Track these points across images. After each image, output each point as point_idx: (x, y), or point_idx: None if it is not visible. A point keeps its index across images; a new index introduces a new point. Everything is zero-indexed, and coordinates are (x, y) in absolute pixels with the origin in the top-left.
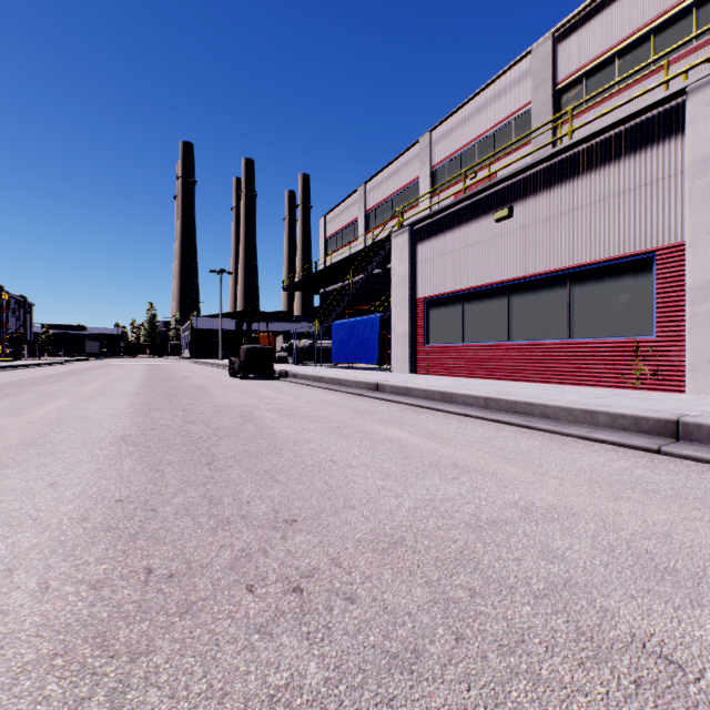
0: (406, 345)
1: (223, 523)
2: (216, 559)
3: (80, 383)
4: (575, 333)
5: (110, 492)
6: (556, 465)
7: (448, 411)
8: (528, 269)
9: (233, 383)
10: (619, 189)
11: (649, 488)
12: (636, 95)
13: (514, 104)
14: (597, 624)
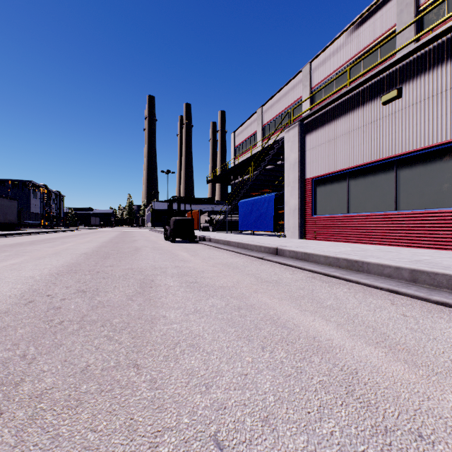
0: (297, 216)
1: None
2: None
3: (59, 244)
4: None
5: None
6: None
7: (364, 283)
8: (419, 142)
9: (163, 245)
10: None
11: None
12: None
13: (379, 30)
14: None
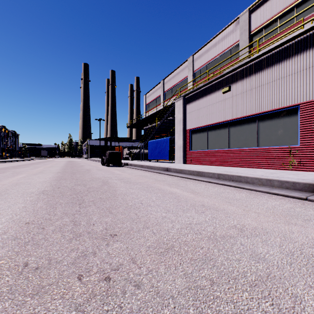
0: (181, 151)
1: (77, 236)
2: (66, 258)
3: (34, 168)
4: (260, 144)
5: (25, 218)
6: (254, 206)
7: (200, 180)
8: (238, 114)
9: (102, 168)
10: (281, 75)
11: (305, 218)
12: (289, 31)
13: (231, 42)
14: (292, 306)
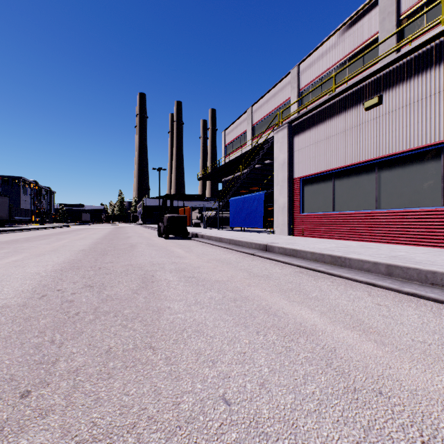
0: (285, 214)
1: None
2: None
3: (54, 241)
4: None
5: None
6: None
7: (346, 277)
8: (398, 146)
9: (157, 241)
10: None
11: None
12: None
13: (363, 36)
14: None
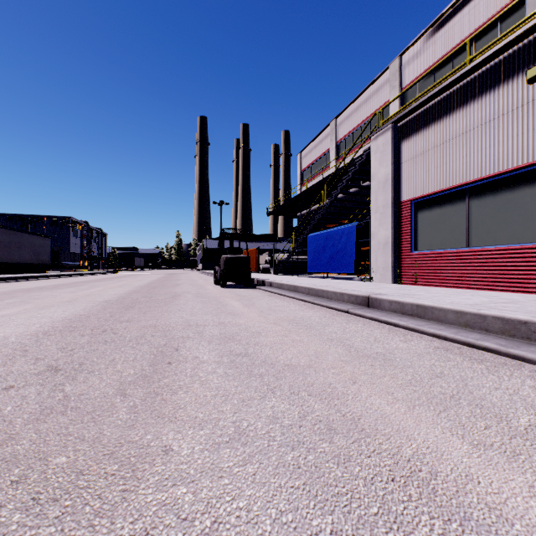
0: (388, 253)
1: None
2: None
3: (85, 288)
4: None
5: None
6: None
7: None
8: None
9: (210, 291)
10: None
11: None
12: None
13: (500, 1)
14: None
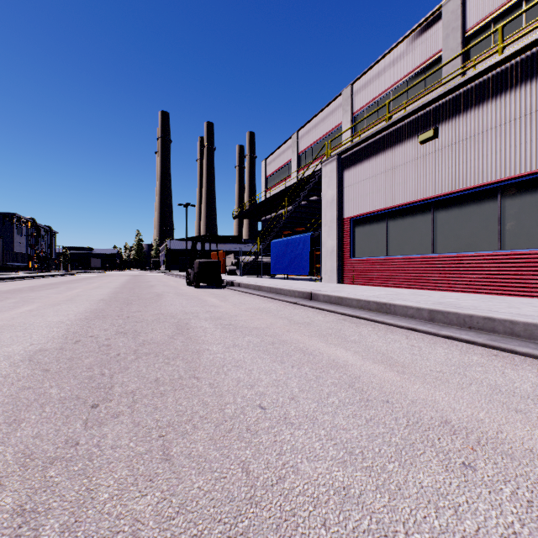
0: (334, 259)
1: None
2: None
3: (65, 290)
4: (506, 244)
5: None
6: None
7: (389, 323)
8: (454, 184)
9: (187, 291)
10: None
11: None
12: None
13: (425, 54)
14: None
